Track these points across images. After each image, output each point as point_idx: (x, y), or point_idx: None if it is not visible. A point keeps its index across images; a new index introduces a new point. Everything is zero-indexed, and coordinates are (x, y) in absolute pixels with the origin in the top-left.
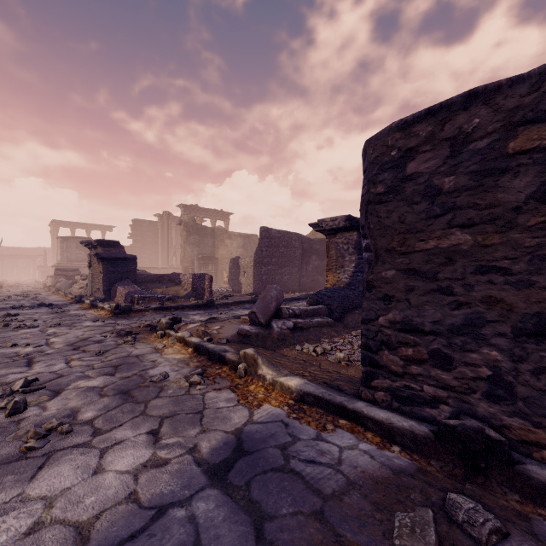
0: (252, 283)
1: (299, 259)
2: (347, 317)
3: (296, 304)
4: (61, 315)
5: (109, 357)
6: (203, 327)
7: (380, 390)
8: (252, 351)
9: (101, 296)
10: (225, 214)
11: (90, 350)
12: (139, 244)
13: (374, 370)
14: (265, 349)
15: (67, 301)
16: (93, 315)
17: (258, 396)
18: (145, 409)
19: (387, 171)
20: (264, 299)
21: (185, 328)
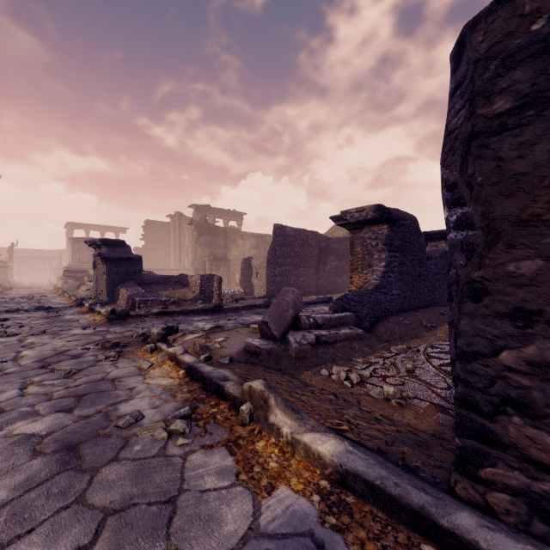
0: (265, 285)
1: (315, 259)
2: (380, 327)
3: (314, 309)
4: (54, 320)
5: (78, 381)
6: (204, 338)
7: (502, 490)
8: (261, 386)
9: (105, 299)
10: (238, 214)
11: (61, 368)
12: (151, 245)
13: (484, 449)
14: (280, 372)
15: (69, 304)
16: (87, 320)
17: (270, 465)
18: (86, 489)
19: (521, 66)
20: (279, 306)
21: (182, 340)
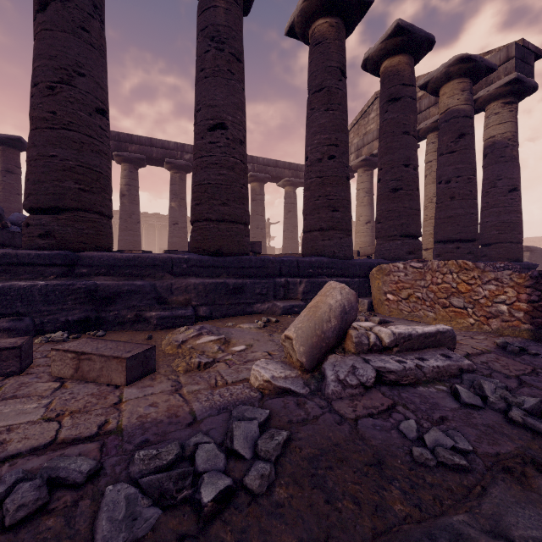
0: None
1: None
2: None
3: None
4: None
5: None
6: None
7: None
8: None
9: None
10: None
11: None
12: None
13: None
14: None
15: None
16: None
17: None
18: None
19: None
20: None
21: None
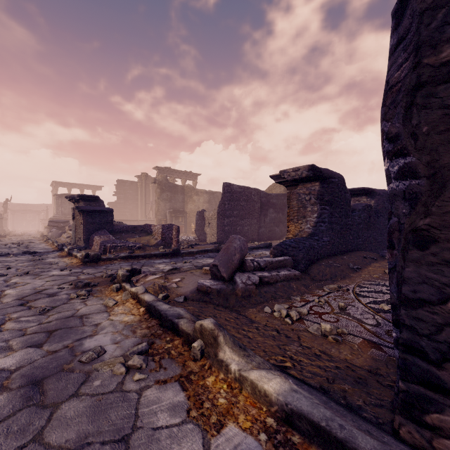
0: (215, 233)
1: (257, 212)
2: (313, 269)
3: (256, 253)
4: (37, 263)
5: (51, 317)
6: (163, 279)
7: (449, 437)
8: (211, 325)
9: (82, 244)
10: (194, 175)
11: (37, 306)
12: (122, 200)
13: (430, 394)
14: (228, 310)
15: (52, 249)
16: (65, 263)
17: (219, 401)
18: (45, 426)
19: None
20: (227, 251)
21: (144, 281)
